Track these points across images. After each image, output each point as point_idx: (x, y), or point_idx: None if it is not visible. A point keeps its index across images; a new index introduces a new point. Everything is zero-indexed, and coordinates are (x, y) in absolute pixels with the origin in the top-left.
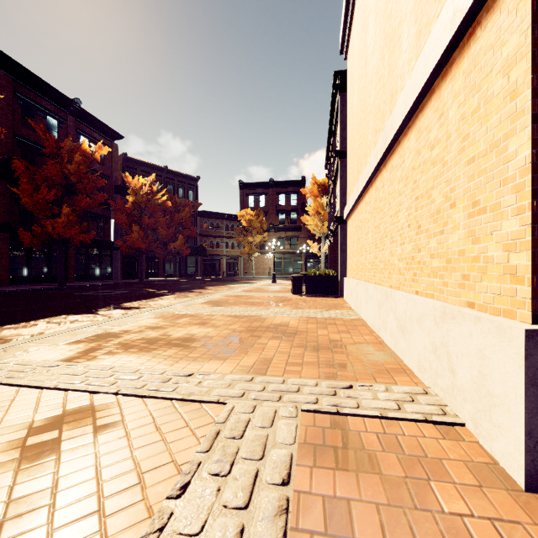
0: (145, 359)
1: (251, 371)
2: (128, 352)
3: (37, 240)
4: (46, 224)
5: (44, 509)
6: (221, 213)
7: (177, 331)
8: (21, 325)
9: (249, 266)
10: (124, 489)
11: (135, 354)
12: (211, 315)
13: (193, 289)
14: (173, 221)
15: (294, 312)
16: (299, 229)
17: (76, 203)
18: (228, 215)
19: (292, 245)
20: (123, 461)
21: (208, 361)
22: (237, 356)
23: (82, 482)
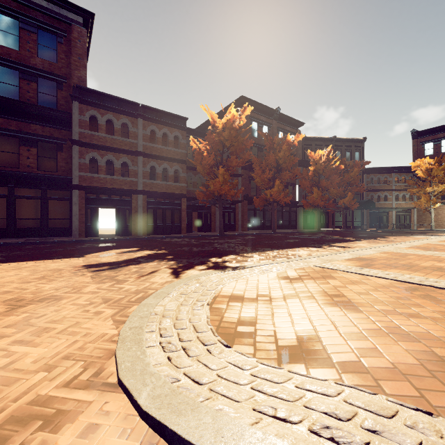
0: (420, 274)
1: None
2: (397, 269)
3: (261, 203)
4: (267, 193)
5: None
6: (389, 167)
7: (418, 263)
8: (291, 250)
9: (425, 218)
10: None
11: (405, 271)
12: (434, 256)
13: (375, 238)
14: (342, 181)
15: None
16: None
17: (282, 177)
18: (397, 168)
19: None
20: None
21: None
22: None
23: None
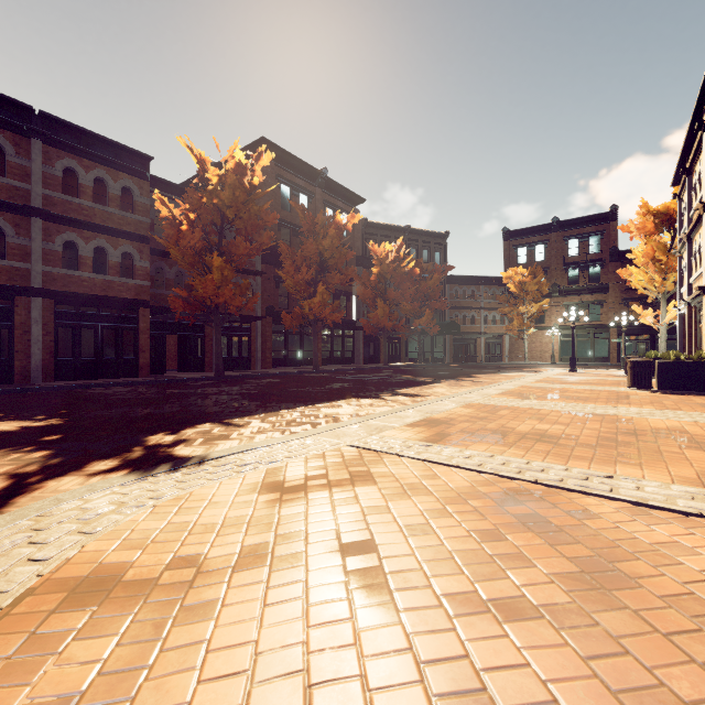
0: (517, 451)
1: (702, 485)
2: (484, 442)
3: (296, 322)
4: (304, 305)
5: (609, 576)
6: (477, 277)
7: (513, 425)
8: (328, 405)
9: (518, 347)
10: (687, 582)
11: (496, 444)
12: (533, 409)
13: (459, 377)
14: (418, 292)
15: (672, 414)
16: (605, 290)
17: (329, 280)
18: (487, 278)
19: (591, 316)
20: (644, 553)
21: (610, 465)
22: (649, 463)
23: (621, 562)
